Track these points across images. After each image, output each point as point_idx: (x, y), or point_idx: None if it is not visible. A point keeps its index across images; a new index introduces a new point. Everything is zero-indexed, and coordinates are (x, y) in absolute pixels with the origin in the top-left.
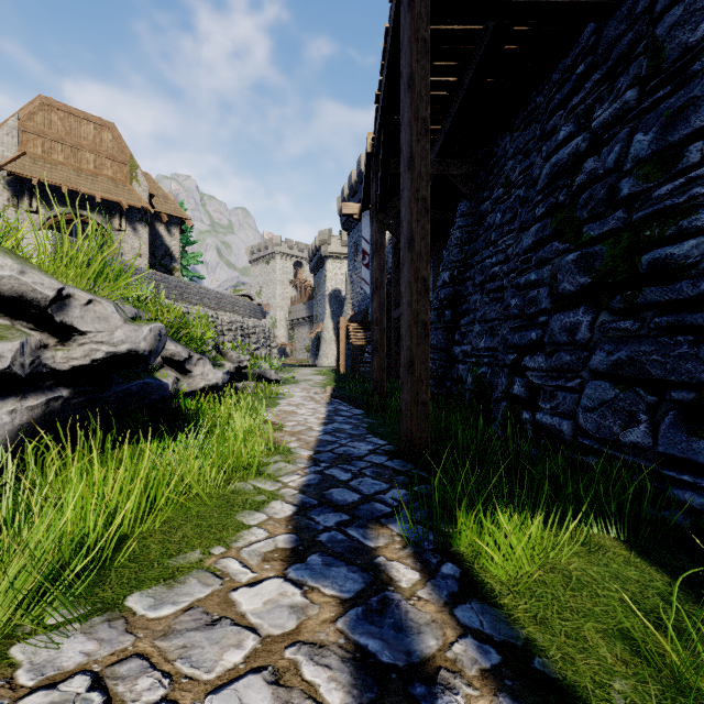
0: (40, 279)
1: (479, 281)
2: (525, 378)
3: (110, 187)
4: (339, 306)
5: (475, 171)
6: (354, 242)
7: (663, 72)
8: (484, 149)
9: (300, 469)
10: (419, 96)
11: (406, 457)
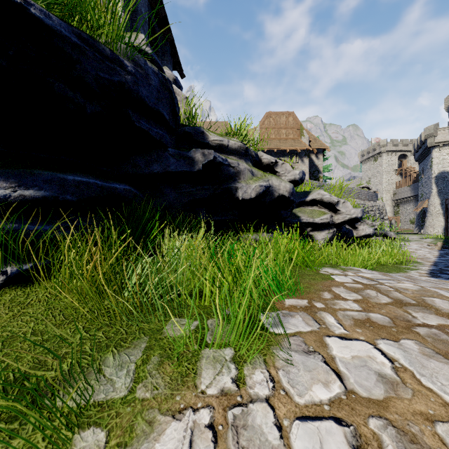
0: (334, 197)
1: None
2: None
3: (292, 143)
4: (446, 185)
5: None
6: None
7: None
8: None
9: (427, 266)
10: None
11: None
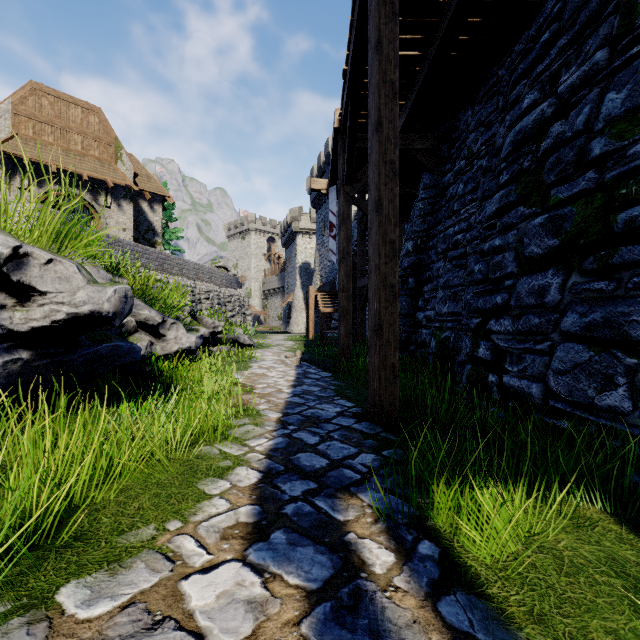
0: None
1: (441, 249)
2: (490, 342)
3: (96, 166)
4: (308, 277)
5: (437, 145)
6: (322, 218)
7: (637, 29)
8: (446, 124)
9: (268, 432)
10: (387, 59)
11: (374, 419)
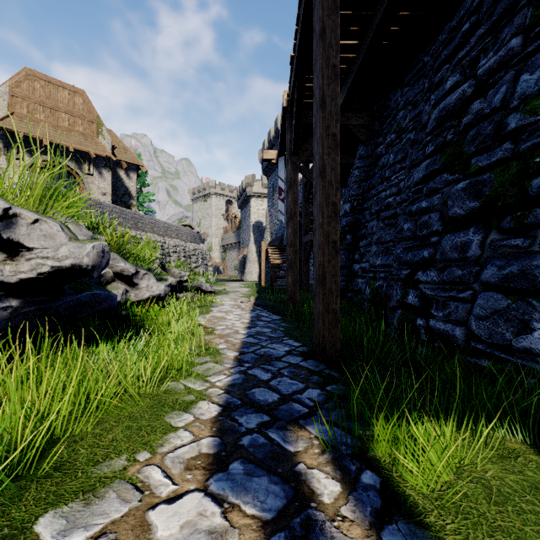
0: None
1: (375, 210)
2: (418, 290)
3: (81, 140)
4: (260, 234)
5: (371, 121)
6: (272, 184)
7: None
8: (378, 103)
9: (227, 369)
10: (330, 45)
11: (318, 358)
